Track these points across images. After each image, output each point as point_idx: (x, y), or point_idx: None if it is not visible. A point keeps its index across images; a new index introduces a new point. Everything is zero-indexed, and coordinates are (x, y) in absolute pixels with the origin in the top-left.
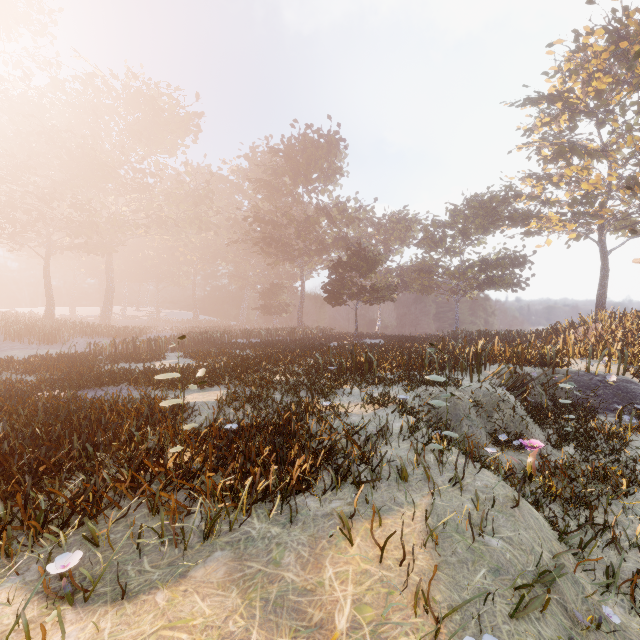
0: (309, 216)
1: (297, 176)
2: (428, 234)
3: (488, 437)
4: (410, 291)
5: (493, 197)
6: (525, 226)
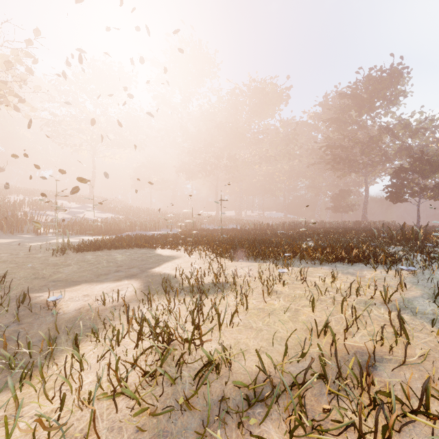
0: (372, 136)
1: (361, 109)
2: None
3: None
4: None
5: None
6: None
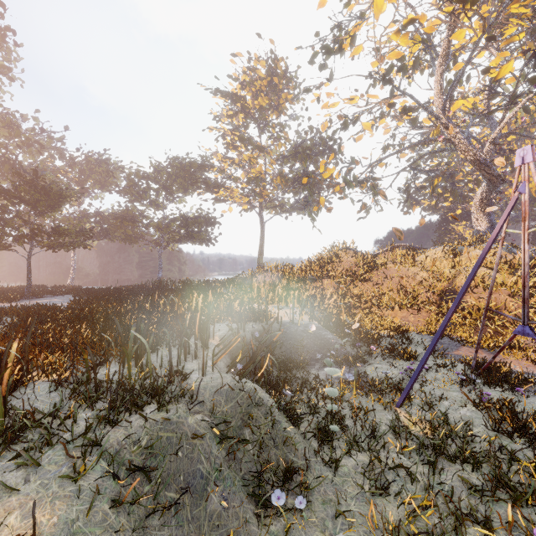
0: None
1: None
2: (132, 183)
3: (252, 500)
4: (112, 239)
5: (192, 162)
6: (216, 193)
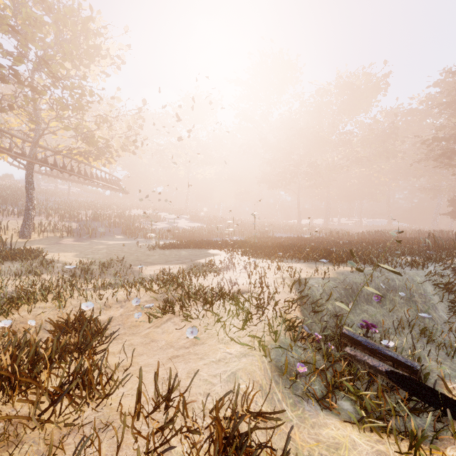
0: None
1: None
2: None
3: None
4: None
5: None
6: None
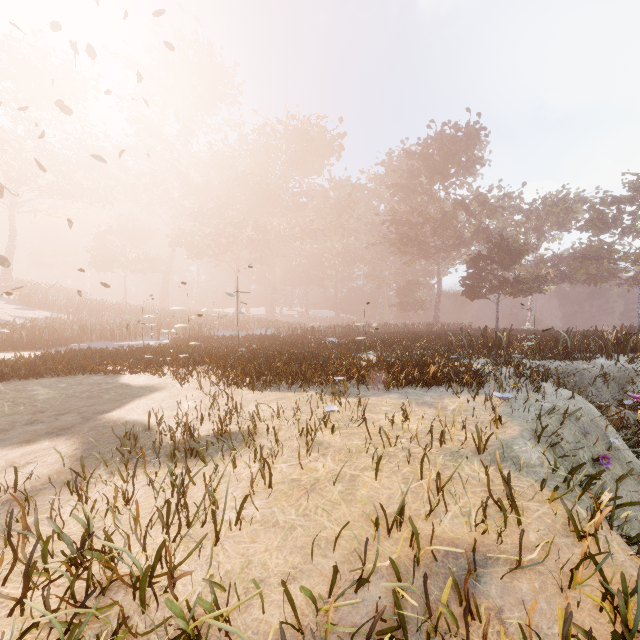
0: (446, 212)
1: (433, 175)
2: (596, 214)
3: (614, 403)
4: (571, 282)
5: None
6: None
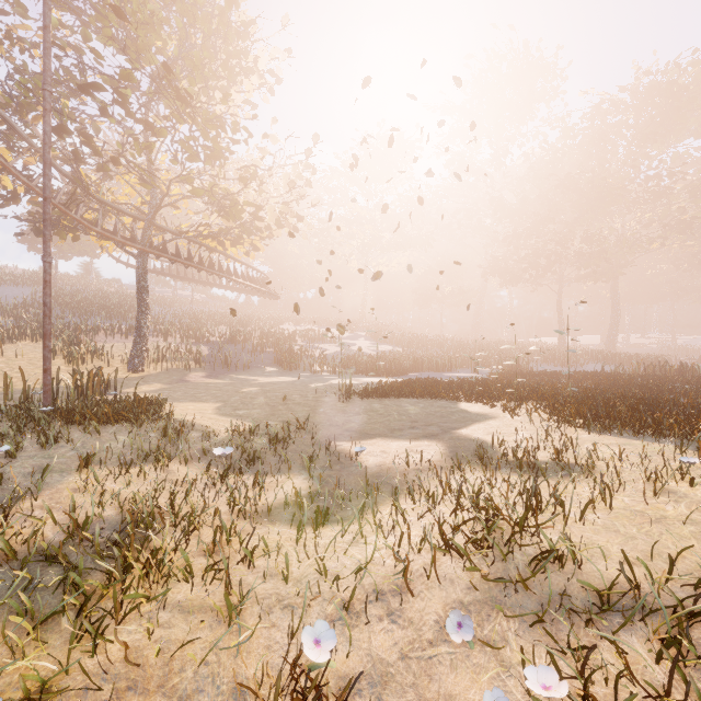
0: None
1: None
2: None
3: None
4: None
5: None
6: None
